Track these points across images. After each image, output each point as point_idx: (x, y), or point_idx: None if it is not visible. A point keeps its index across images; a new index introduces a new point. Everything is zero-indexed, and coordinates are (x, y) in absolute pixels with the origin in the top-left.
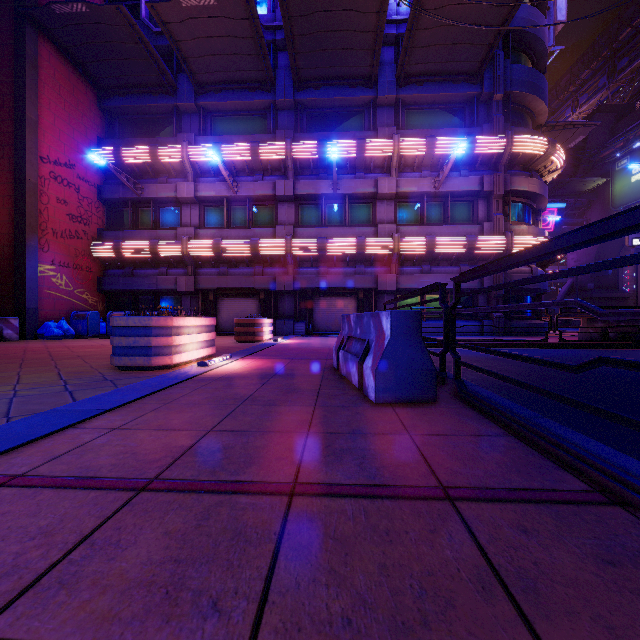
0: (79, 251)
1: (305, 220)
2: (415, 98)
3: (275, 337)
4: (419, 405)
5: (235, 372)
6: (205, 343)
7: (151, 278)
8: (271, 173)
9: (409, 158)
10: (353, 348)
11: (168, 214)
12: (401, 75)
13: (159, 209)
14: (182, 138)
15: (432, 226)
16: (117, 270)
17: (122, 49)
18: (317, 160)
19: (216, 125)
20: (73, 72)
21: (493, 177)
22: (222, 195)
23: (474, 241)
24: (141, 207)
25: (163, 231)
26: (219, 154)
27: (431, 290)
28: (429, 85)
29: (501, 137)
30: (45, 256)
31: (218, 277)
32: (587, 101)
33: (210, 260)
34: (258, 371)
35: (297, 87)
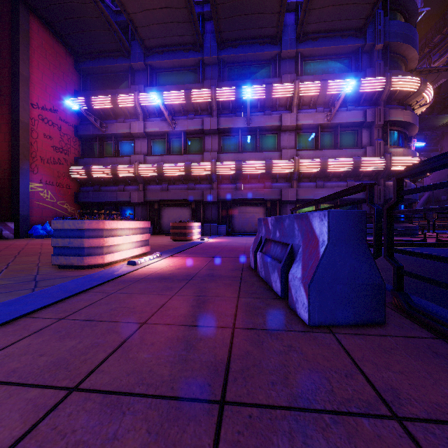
0: (61, 173)
1: (226, 148)
2: (311, 51)
3: (203, 237)
4: (367, 330)
5: (159, 272)
6: (139, 243)
7: (112, 193)
8: (200, 113)
9: (306, 98)
10: (272, 251)
11: (125, 146)
12: (300, 33)
13: (118, 142)
14: (135, 89)
15: (325, 150)
16: (89, 187)
17: (90, 22)
18: (235, 102)
19: (160, 79)
20: (56, 42)
21: (374, 110)
22: (164, 130)
23: (359, 161)
24: (106, 141)
25: (121, 158)
26: (161, 99)
27: (353, 192)
28: (322, 40)
29: (381, 78)
30: (35, 177)
31: (161, 192)
32: (438, 59)
33: (155, 179)
34: (180, 271)
35: (220, 46)
